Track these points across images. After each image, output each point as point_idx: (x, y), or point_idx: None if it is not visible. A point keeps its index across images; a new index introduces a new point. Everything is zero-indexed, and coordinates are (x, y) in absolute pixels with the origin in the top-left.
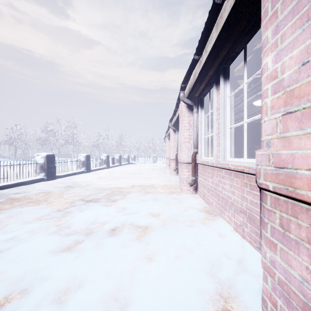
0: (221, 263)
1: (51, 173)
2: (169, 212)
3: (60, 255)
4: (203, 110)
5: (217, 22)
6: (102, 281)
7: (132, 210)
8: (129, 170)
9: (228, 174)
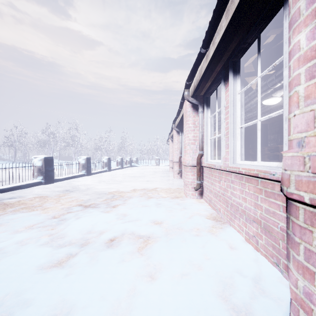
0: (235, 283)
1: (49, 176)
2: (173, 220)
3: (49, 272)
4: (209, 109)
5: (228, 8)
6: (94, 307)
7: (133, 217)
8: (131, 173)
9: (238, 179)
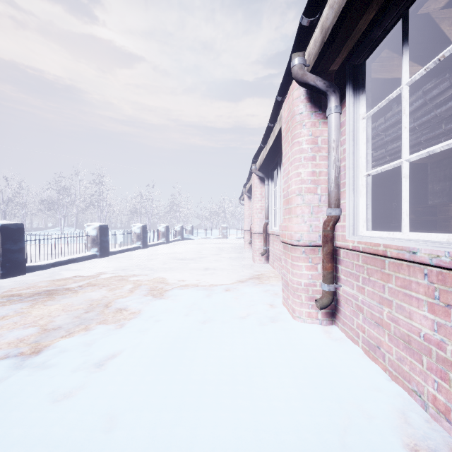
0: None
1: (14, 261)
2: None
3: None
4: (364, 95)
5: None
6: None
7: (132, 445)
8: (180, 251)
9: None
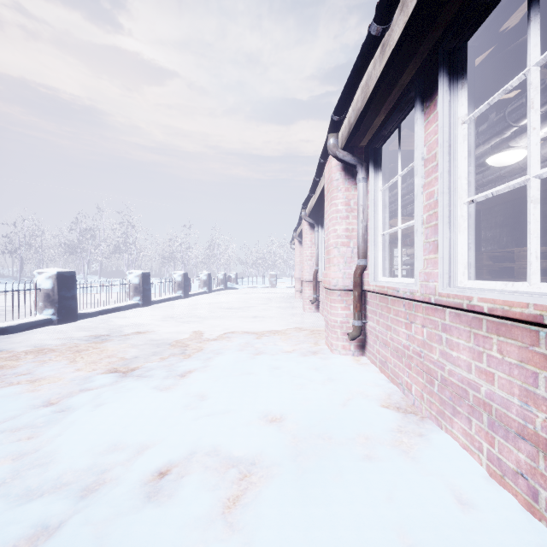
0: None
1: (68, 308)
2: (308, 411)
3: None
4: (381, 172)
5: None
6: None
7: (219, 403)
8: (225, 301)
9: (466, 323)
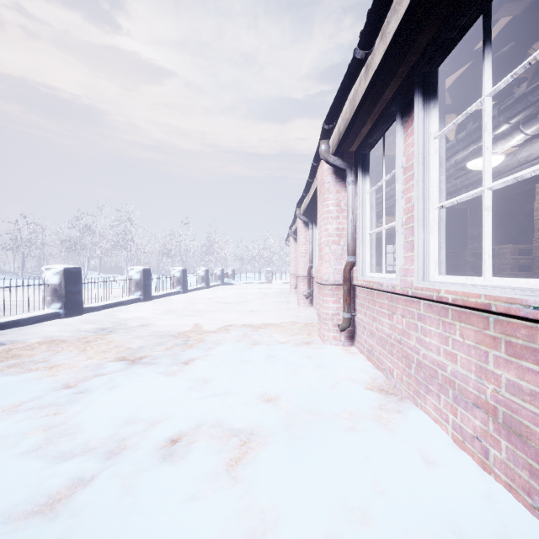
0: None
1: (74, 302)
2: (300, 392)
3: (19, 532)
4: (368, 177)
5: None
6: None
7: (221, 386)
8: (223, 296)
9: (436, 313)
